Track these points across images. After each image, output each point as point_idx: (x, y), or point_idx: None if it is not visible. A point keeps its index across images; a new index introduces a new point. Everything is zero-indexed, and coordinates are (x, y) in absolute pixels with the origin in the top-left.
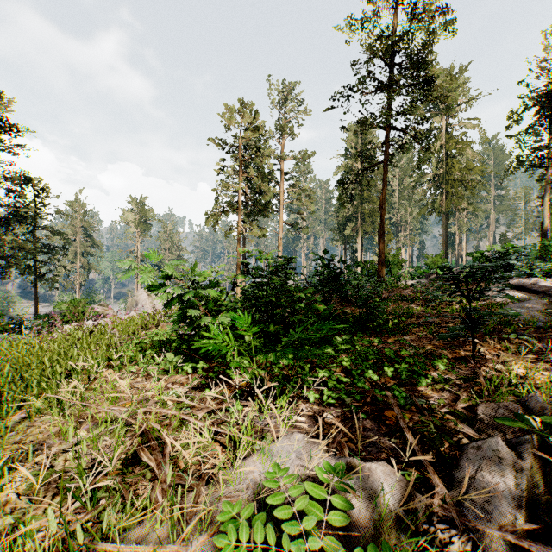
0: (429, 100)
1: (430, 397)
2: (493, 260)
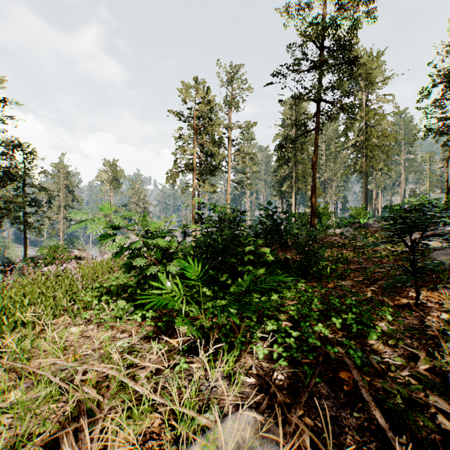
0: (354, 77)
1: (384, 352)
2: (412, 212)
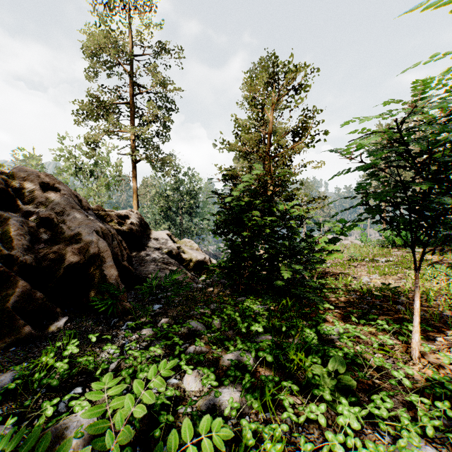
0: None
1: None
2: None
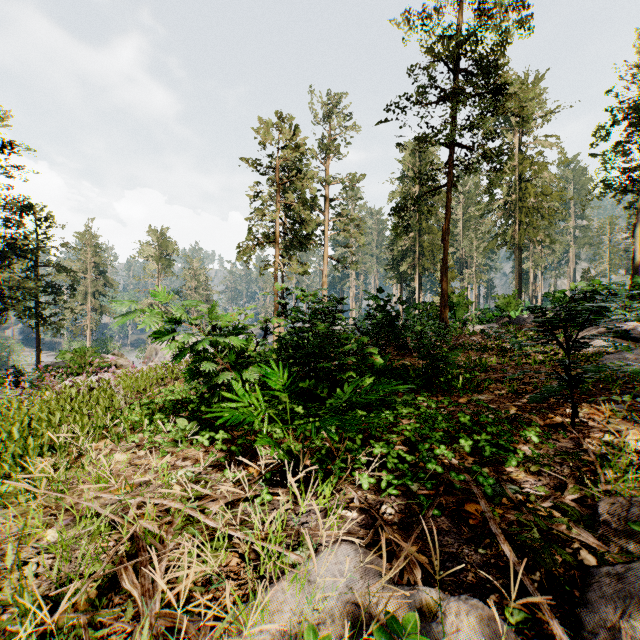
0: (502, 112)
1: (524, 482)
2: (580, 301)
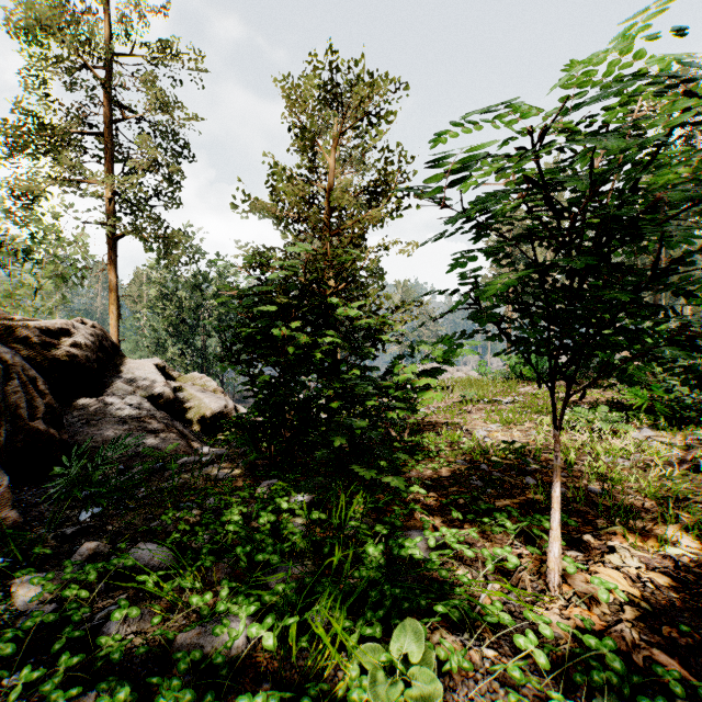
0: None
1: None
2: None
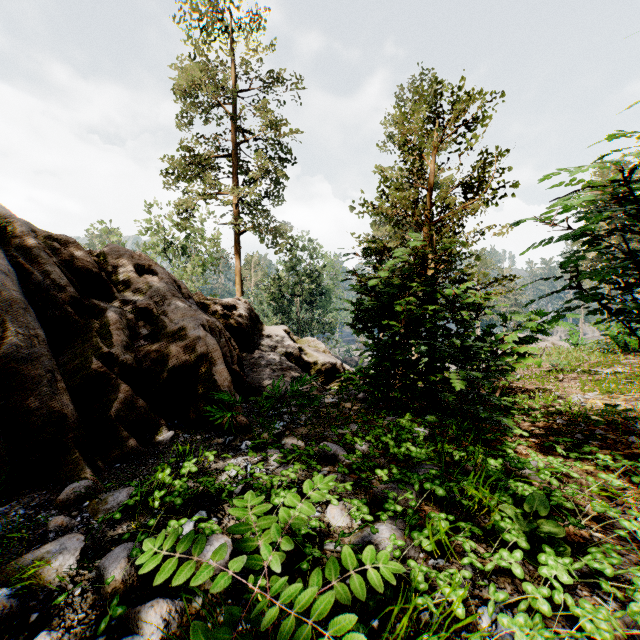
0: None
1: None
2: None
